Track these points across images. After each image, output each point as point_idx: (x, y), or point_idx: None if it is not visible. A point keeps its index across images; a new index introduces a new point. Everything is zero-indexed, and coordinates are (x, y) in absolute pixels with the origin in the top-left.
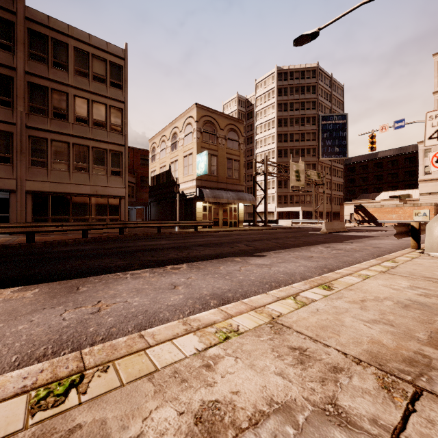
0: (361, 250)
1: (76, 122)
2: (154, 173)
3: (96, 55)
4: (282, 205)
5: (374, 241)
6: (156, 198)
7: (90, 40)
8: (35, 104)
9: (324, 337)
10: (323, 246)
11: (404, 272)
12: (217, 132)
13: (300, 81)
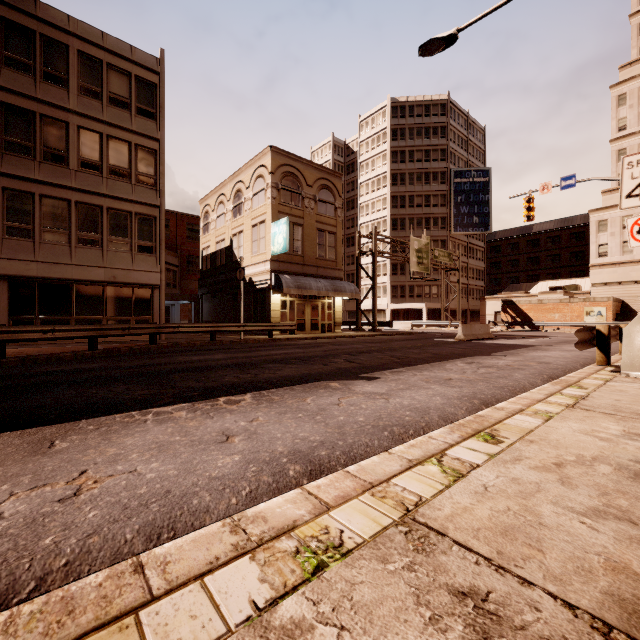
0: (521, 367)
1: (81, 169)
2: (207, 251)
3: (115, 65)
4: (398, 300)
5: (535, 353)
6: (210, 288)
7: (104, 41)
8: (13, 138)
9: (514, 556)
10: (463, 361)
11: (604, 406)
12: (303, 190)
13: (424, 120)
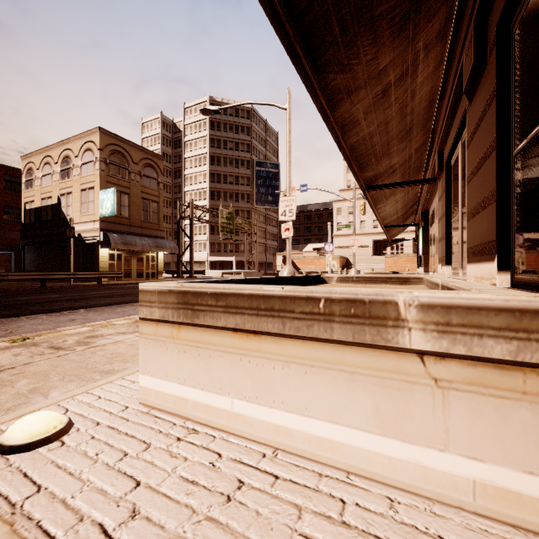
0: None
1: None
2: (31, 205)
3: None
4: (216, 254)
5: None
6: (35, 240)
7: None
8: None
9: None
10: None
11: None
12: (130, 166)
13: (235, 119)
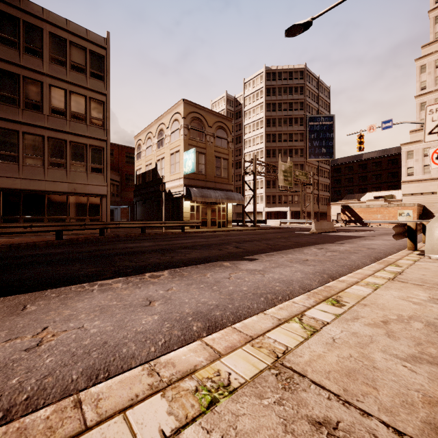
0: (355, 251)
1: (51, 114)
2: (139, 171)
3: (75, 42)
4: (271, 205)
5: (365, 241)
6: (141, 197)
7: (68, 25)
8: (4, 92)
9: (356, 393)
10: (316, 247)
11: (414, 279)
12: (206, 129)
13: (288, 82)
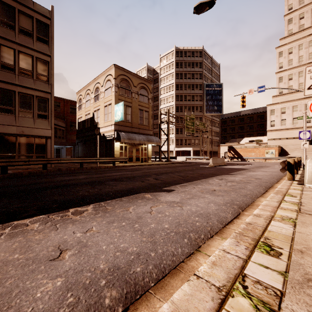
0: (248, 181)
1: (1, 69)
2: (80, 119)
3: (23, 11)
4: (179, 146)
5: (250, 173)
6: (82, 139)
7: None
8: None
9: None
10: (217, 178)
11: None
12: (132, 88)
13: (191, 58)
